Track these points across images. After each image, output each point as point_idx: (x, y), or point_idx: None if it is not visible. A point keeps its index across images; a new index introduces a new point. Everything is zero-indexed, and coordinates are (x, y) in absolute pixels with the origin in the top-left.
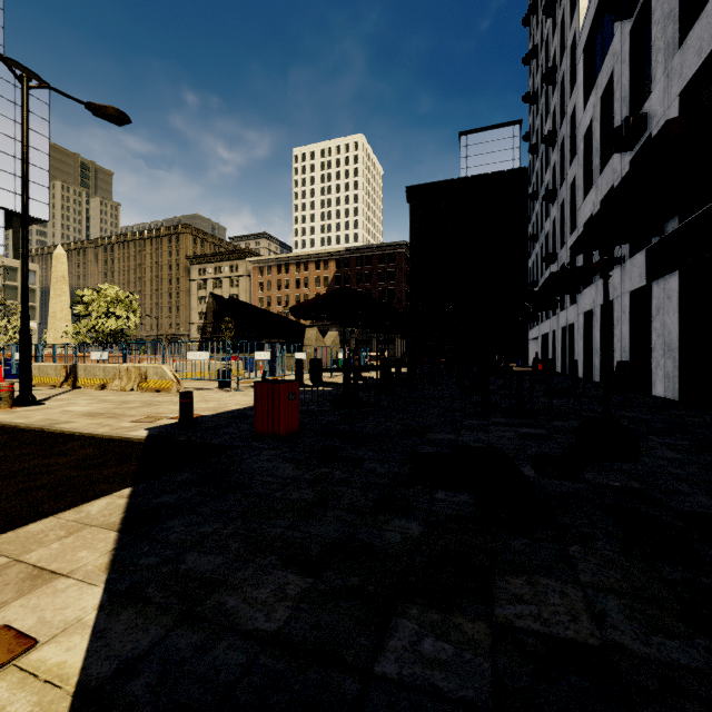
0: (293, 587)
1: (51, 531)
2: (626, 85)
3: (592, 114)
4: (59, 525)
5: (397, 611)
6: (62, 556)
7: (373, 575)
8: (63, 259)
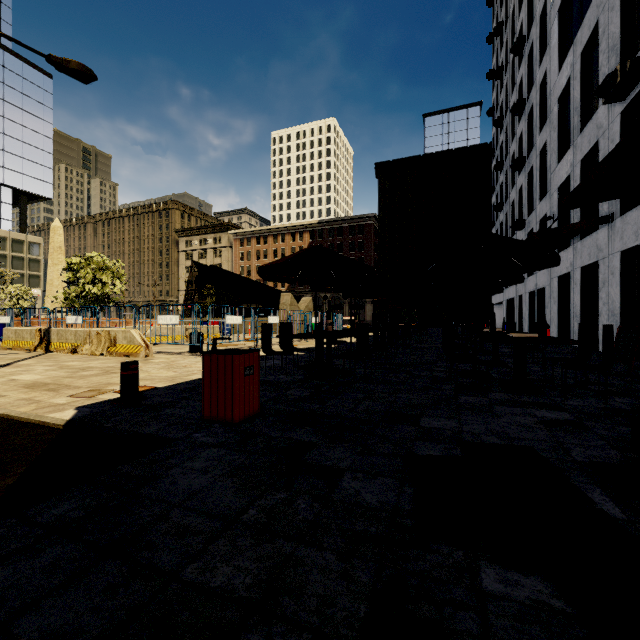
0: None
1: None
2: (616, 32)
3: (569, 73)
4: None
5: None
6: None
7: None
8: (60, 231)
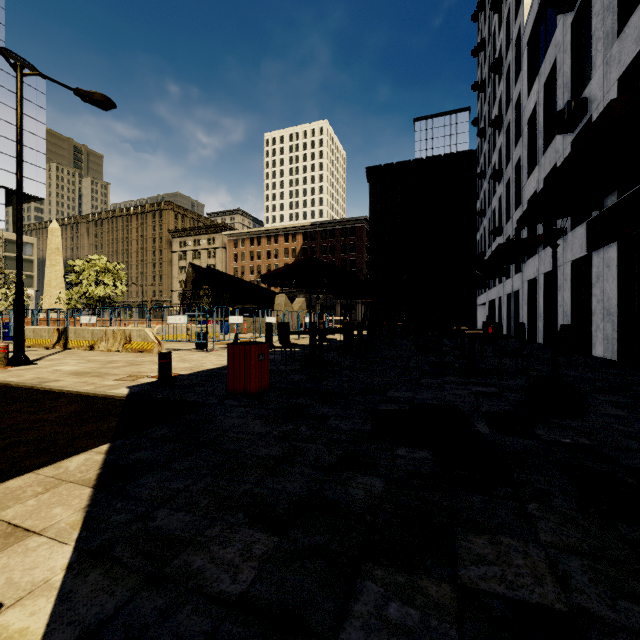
0: (259, 547)
1: (29, 487)
2: (568, 72)
3: (536, 99)
4: (37, 481)
5: (362, 572)
6: (37, 513)
7: (337, 534)
8: (58, 233)
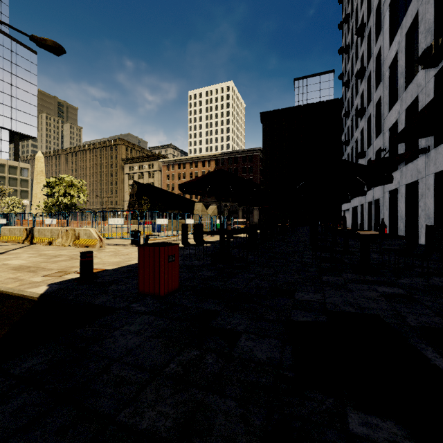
0: None
1: None
2: (431, 18)
3: (397, 48)
4: None
5: None
6: None
7: None
8: (42, 160)
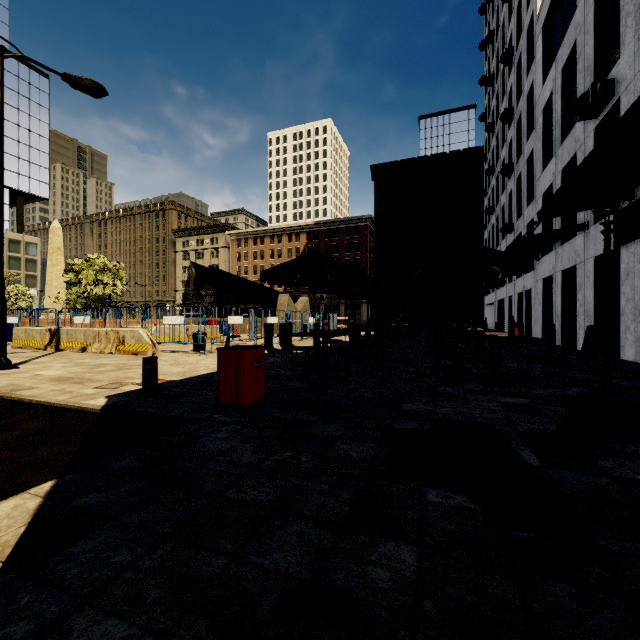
0: None
1: None
2: (590, 54)
3: (552, 87)
4: None
5: None
6: None
7: None
8: (59, 232)
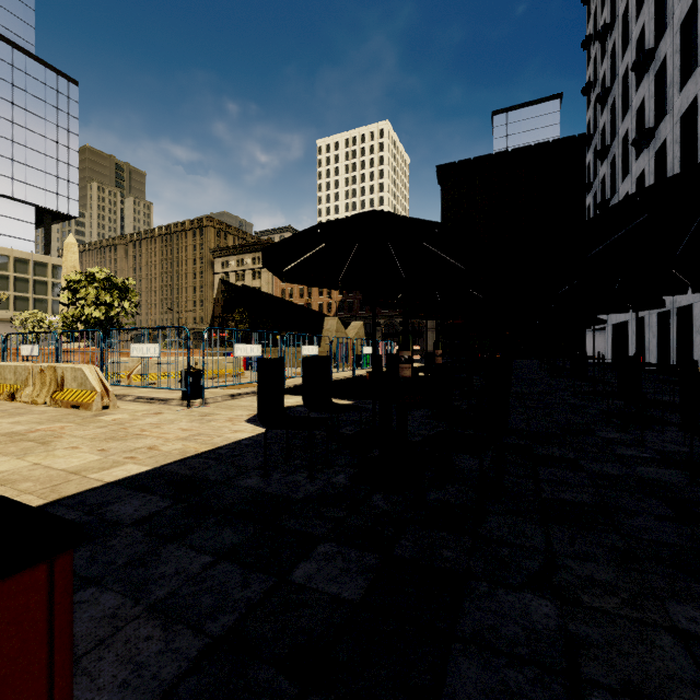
0: None
1: None
2: None
3: None
4: None
5: None
6: None
7: None
8: (74, 249)
